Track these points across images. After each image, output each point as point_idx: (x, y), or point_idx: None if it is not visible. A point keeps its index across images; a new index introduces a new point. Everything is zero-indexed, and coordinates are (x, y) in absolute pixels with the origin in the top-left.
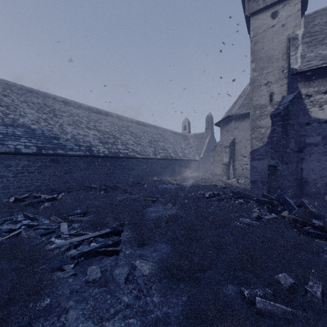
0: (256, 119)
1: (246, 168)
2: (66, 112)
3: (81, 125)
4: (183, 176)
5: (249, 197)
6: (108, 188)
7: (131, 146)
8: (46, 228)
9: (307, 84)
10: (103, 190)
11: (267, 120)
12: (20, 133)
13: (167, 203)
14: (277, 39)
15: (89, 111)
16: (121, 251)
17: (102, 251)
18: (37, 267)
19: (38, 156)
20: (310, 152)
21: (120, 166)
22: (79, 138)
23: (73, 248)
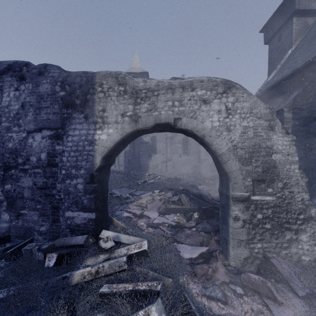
0: None
1: None
2: None
3: None
4: None
5: (120, 173)
6: None
7: None
8: None
9: None
10: None
11: None
12: None
13: None
14: None
15: None
16: None
17: None
18: None
19: None
20: (143, 154)
21: None
22: None
23: None
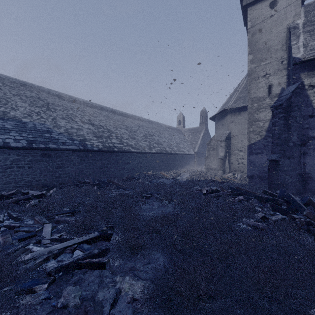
0: (254, 112)
1: (242, 162)
2: (60, 105)
3: (75, 119)
4: (178, 170)
5: (249, 193)
6: (101, 183)
7: (125, 141)
8: (27, 231)
9: (310, 73)
10: (96, 185)
11: (266, 113)
12: (10, 126)
13: (162, 199)
14: (276, 29)
15: (84, 105)
16: (109, 262)
17: (85, 264)
18: (1, 288)
19: (29, 150)
20: (314, 146)
21: (115, 161)
22: (73, 132)
23: (53, 257)
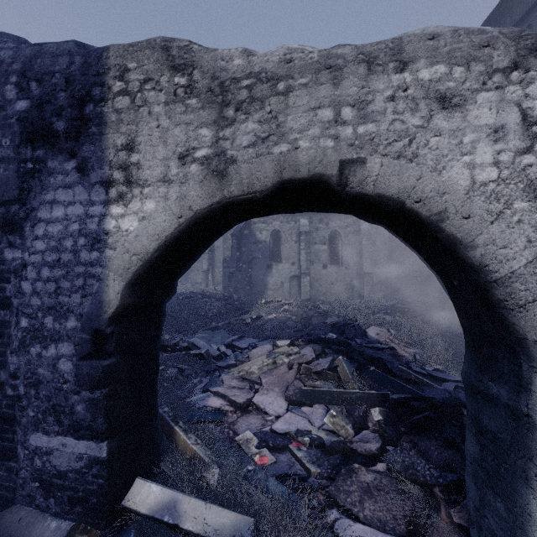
0: (227, 232)
1: None
2: None
3: None
4: None
5: (214, 297)
6: None
7: None
8: None
9: None
10: None
11: None
12: None
13: None
14: None
15: None
16: None
17: None
18: None
19: None
20: (256, 263)
21: None
22: None
23: None
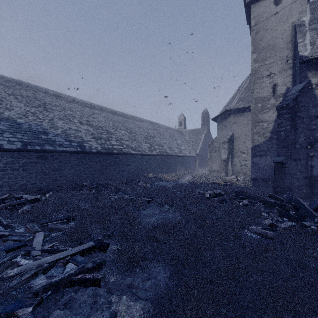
0: (258, 113)
1: (245, 164)
2: (57, 106)
3: (73, 119)
4: (179, 172)
5: (254, 197)
6: (99, 186)
7: (125, 142)
8: (17, 240)
9: (317, 72)
10: (94, 188)
11: (270, 113)
12: (4, 127)
13: (163, 204)
14: (280, 27)
15: (83, 106)
16: (104, 277)
17: (77, 280)
18: None
19: (23, 152)
20: None
21: (114, 163)
22: (71, 133)
23: (42, 272)
